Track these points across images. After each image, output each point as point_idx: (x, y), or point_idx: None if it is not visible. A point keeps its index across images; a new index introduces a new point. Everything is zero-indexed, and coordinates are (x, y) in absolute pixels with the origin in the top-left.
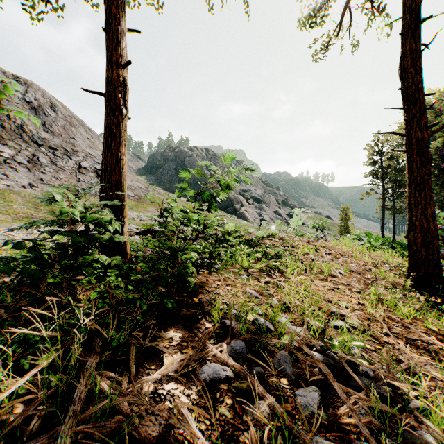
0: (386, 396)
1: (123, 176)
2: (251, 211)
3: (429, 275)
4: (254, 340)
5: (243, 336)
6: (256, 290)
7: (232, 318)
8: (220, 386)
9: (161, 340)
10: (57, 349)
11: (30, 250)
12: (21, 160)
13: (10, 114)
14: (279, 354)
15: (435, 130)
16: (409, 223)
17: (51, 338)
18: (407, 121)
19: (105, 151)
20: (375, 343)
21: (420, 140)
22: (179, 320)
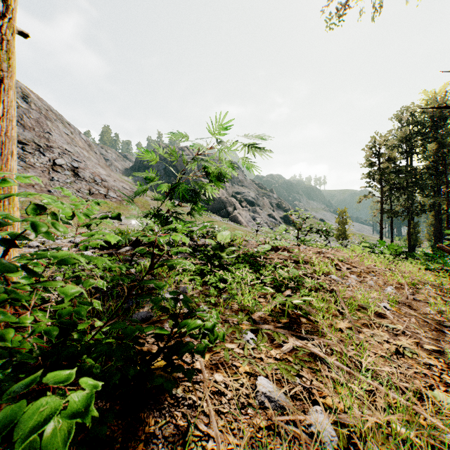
0: None
1: None
2: (244, 214)
3: None
4: None
5: None
6: (276, 378)
7: None
8: None
9: None
10: None
11: None
12: None
13: None
14: None
15: None
16: None
17: None
18: None
19: None
20: None
21: None
22: None
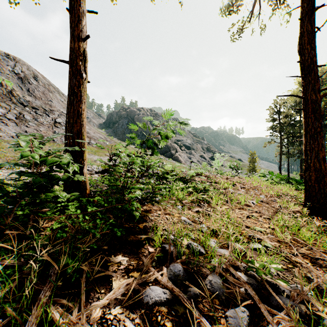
0: (303, 314)
1: (83, 127)
2: (183, 155)
3: (320, 205)
4: (189, 262)
5: (179, 258)
6: (189, 218)
7: (171, 243)
8: (161, 308)
9: (111, 264)
10: (15, 278)
11: None
12: (10, 117)
13: (3, 83)
14: (210, 275)
15: (325, 93)
16: (305, 164)
17: (15, 265)
18: (303, 86)
19: (68, 107)
20: (287, 263)
21: (313, 101)
22: (127, 245)
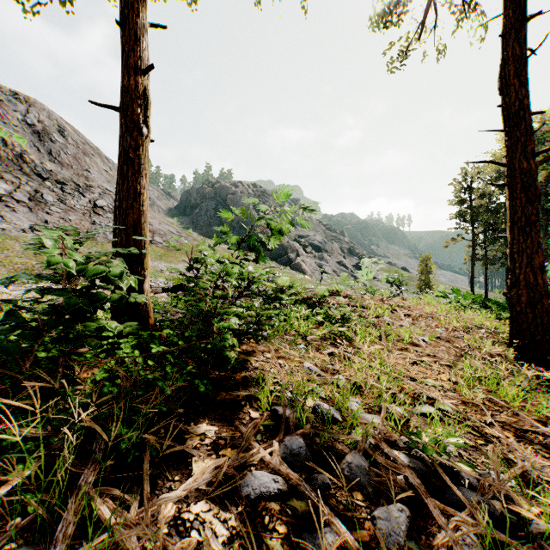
0: (497, 516)
1: (144, 216)
2: (309, 261)
3: (536, 343)
4: (315, 434)
5: (300, 429)
6: (317, 364)
7: (286, 404)
8: (270, 505)
9: (190, 437)
10: (40, 456)
11: (8, 315)
12: (20, 197)
13: (7, 140)
14: (349, 455)
15: (544, 159)
16: (511, 276)
17: (37, 437)
18: (508, 147)
19: (119, 183)
20: (475, 437)
21: (524, 171)
22: (215, 407)
